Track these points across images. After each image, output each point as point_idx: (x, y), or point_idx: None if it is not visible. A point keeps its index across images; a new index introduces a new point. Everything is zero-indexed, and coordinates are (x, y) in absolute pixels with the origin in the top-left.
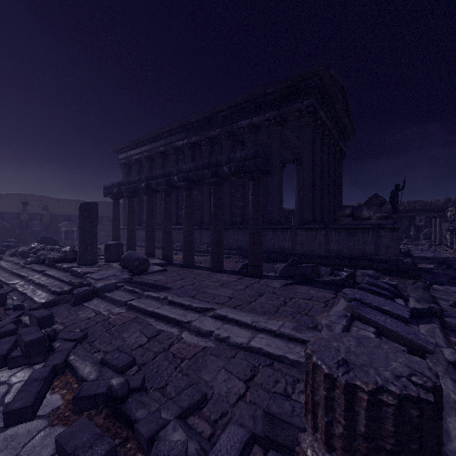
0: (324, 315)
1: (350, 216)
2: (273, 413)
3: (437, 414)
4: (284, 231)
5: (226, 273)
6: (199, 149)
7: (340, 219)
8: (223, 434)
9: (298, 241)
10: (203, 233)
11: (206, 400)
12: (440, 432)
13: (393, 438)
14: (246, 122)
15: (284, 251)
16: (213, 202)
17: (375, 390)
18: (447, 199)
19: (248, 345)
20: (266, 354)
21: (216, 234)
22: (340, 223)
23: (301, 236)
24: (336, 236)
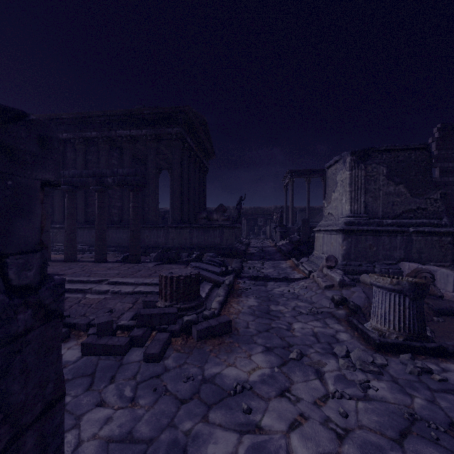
0: None
1: (206, 219)
2: (146, 300)
3: (197, 281)
4: (159, 230)
5: (111, 263)
6: (71, 146)
7: (200, 221)
8: (124, 315)
9: (170, 237)
10: (77, 232)
11: (112, 312)
12: (198, 287)
13: (183, 288)
14: (125, 132)
15: (159, 246)
16: (97, 206)
17: (178, 276)
18: (275, 207)
19: (133, 291)
20: (143, 293)
21: (100, 232)
22: (200, 223)
23: (172, 233)
24: (197, 232)
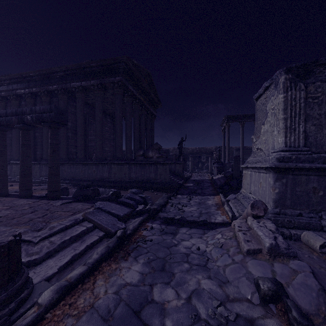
0: (60, 221)
1: (142, 156)
2: None
3: None
4: (104, 166)
5: (30, 198)
6: (40, 98)
7: (137, 158)
8: None
9: (112, 172)
10: (42, 167)
11: None
12: None
13: None
14: (77, 84)
15: (103, 179)
16: (21, 143)
17: None
18: (216, 147)
19: None
20: None
21: (23, 168)
22: (137, 160)
23: (114, 169)
24: (135, 168)
